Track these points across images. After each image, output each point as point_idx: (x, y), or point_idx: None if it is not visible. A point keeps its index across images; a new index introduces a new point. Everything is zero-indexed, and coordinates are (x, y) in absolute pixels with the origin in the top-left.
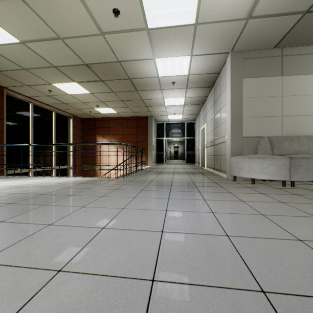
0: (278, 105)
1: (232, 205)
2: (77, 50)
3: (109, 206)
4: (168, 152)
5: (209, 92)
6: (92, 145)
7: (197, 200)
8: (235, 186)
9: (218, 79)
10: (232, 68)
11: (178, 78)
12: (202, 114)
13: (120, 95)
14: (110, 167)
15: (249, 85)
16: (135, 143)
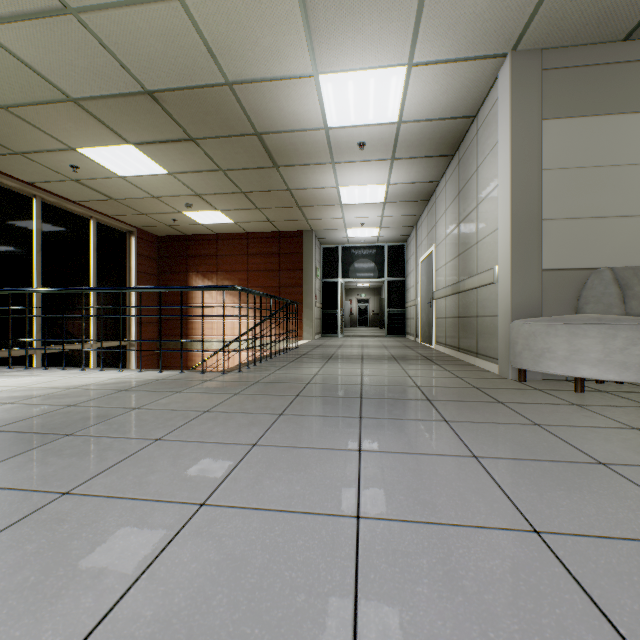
0: (635, 187)
1: (582, 484)
2: (120, 48)
3: (159, 489)
4: (346, 311)
5: (444, 169)
6: (163, 290)
7: (453, 458)
8: (535, 399)
9: (471, 133)
10: (515, 95)
11: (374, 133)
12: (424, 225)
13: (237, 177)
14: (219, 345)
15: (558, 137)
16: (275, 289)
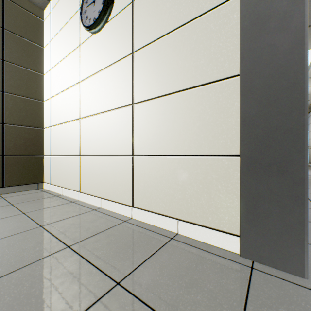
0: None
1: None
2: None
3: None
4: None
5: (310, 110)
6: None
7: None
8: None
9: None
10: None
11: None
12: None
13: None
14: None
15: None
16: None
